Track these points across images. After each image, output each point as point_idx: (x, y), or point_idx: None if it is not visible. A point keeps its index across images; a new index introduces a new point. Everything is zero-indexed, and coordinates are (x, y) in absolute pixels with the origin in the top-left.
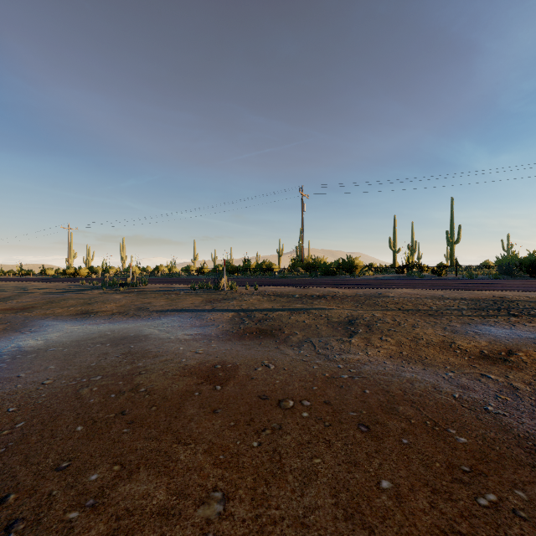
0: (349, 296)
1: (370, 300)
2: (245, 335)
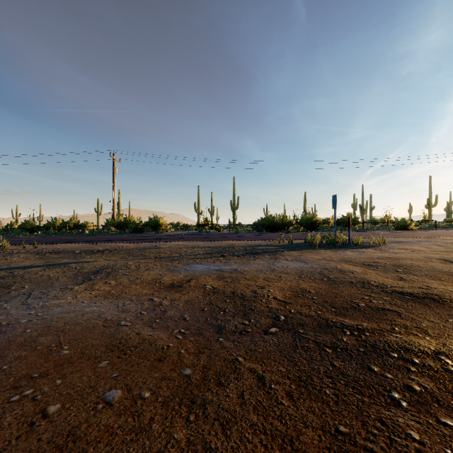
0: (128, 249)
1: (141, 251)
2: None
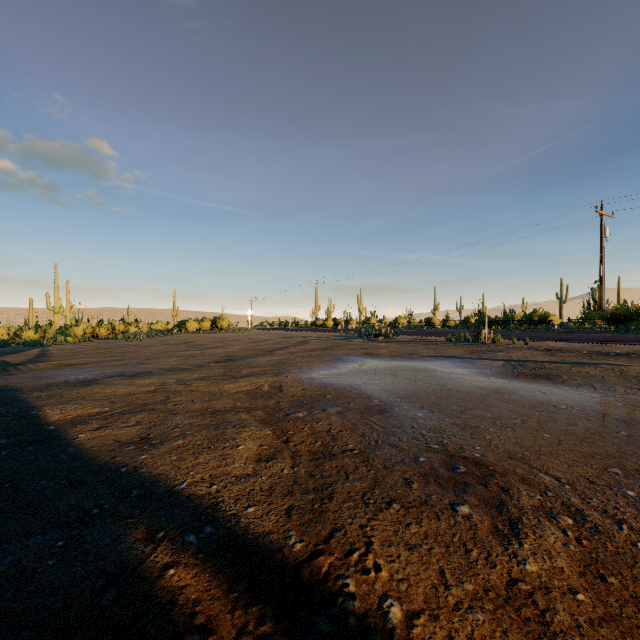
0: None
1: None
2: (520, 376)
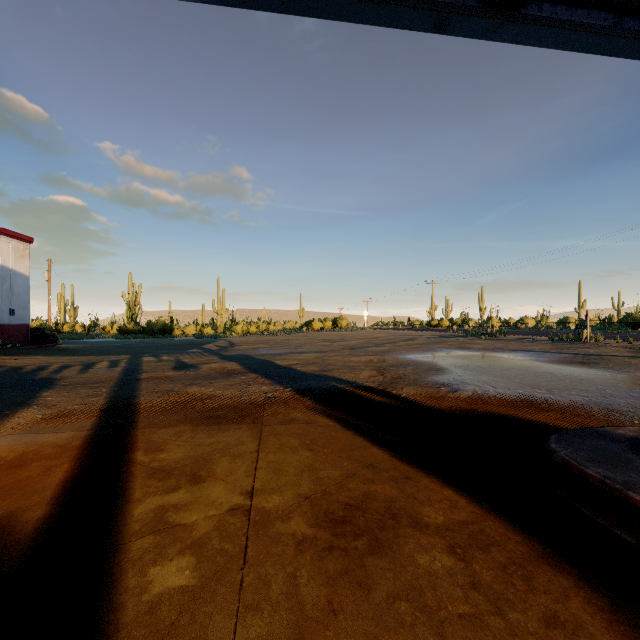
0: None
1: None
2: (565, 362)
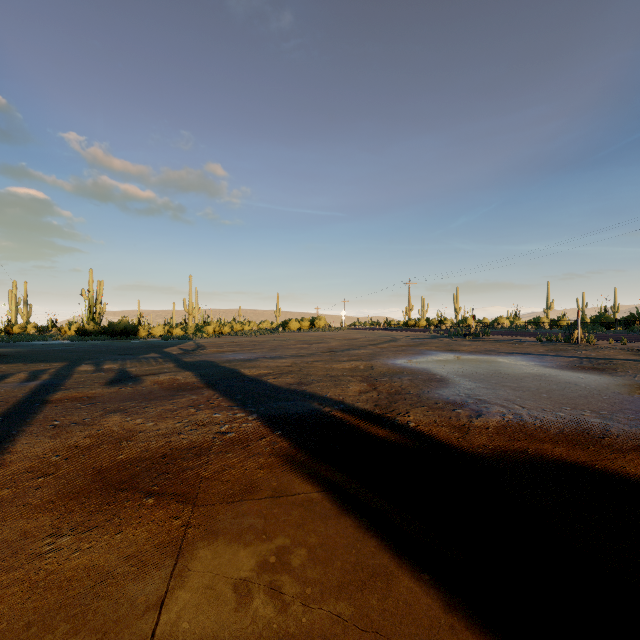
0: None
1: None
2: (576, 368)
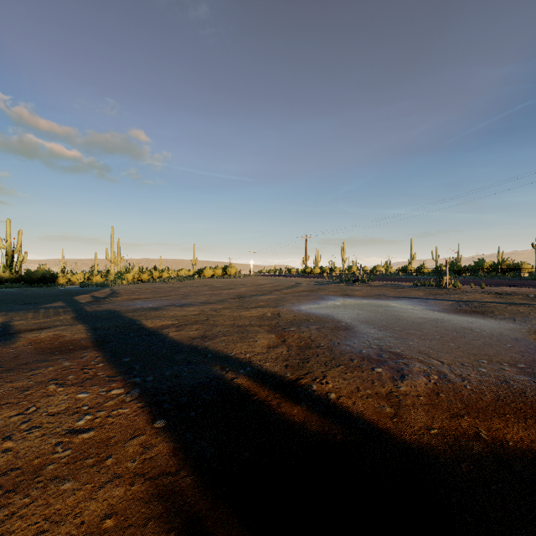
0: None
1: None
2: (460, 312)
